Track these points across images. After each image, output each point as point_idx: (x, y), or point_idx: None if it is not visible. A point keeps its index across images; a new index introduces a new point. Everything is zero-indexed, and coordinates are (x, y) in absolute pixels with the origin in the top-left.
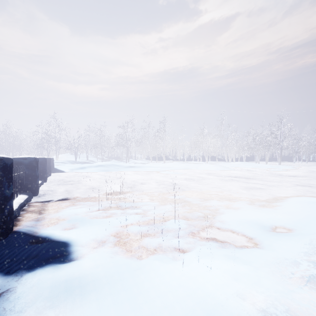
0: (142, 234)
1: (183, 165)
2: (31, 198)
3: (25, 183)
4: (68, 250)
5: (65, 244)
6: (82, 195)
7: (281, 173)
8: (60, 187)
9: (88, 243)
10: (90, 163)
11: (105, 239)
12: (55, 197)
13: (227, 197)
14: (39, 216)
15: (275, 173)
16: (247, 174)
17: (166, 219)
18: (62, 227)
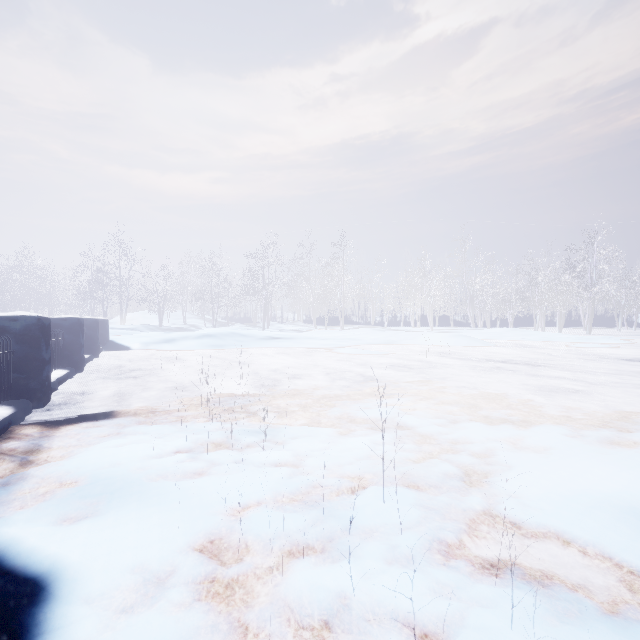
0: (286, 548)
1: (384, 335)
2: (25, 415)
3: (15, 379)
4: (31, 625)
5: (36, 591)
6: (149, 407)
7: (601, 352)
8: (108, 384)
9: (110, 586)
10: (189, 330)
11: (169, 567)
12: (84, 411)
13: (504, 414)
14: (18, 470)
15: (588, 353)
16: (525, 355)
17: (355, 487)
18: (59, 513)
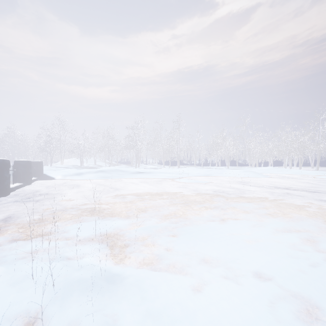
0: None
1: (203, 171)
2: None
3: None
4: None
5: None
6: (16, 235)
7: None
8: (12, 207)
9: None
10: (96, 168)
11: None
12: None
13: None
14: None
15: None
16: (292, 183)
17: None
18: None
